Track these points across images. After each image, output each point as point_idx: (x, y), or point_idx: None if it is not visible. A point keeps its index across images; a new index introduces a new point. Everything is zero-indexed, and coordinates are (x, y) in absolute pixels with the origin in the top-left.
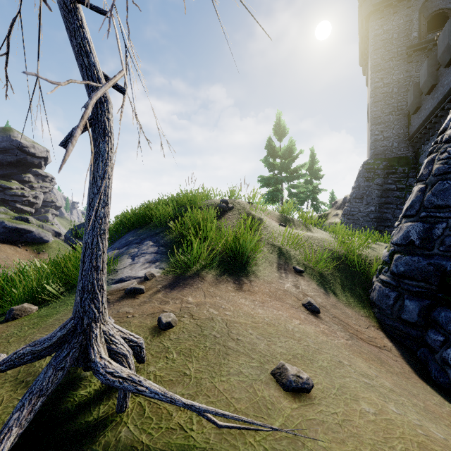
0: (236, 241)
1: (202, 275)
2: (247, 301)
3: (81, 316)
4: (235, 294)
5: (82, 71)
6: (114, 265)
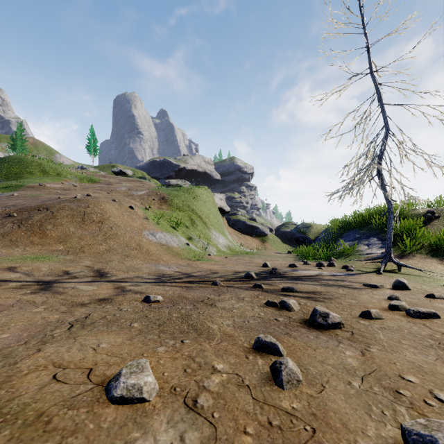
0: (439, 240)
1: (415, 255)
2: (443, 267)
3: (387, 252)
4: (436, 264)
5: (386, 200)
6: (356, 248)
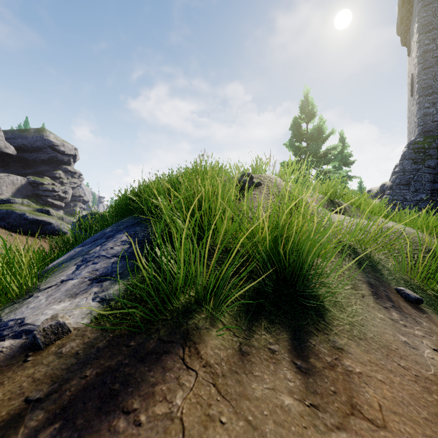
0: (278, 234)
1: (197, 335)
2: None
3: None
4: None
5: None
6: (49, 277)
